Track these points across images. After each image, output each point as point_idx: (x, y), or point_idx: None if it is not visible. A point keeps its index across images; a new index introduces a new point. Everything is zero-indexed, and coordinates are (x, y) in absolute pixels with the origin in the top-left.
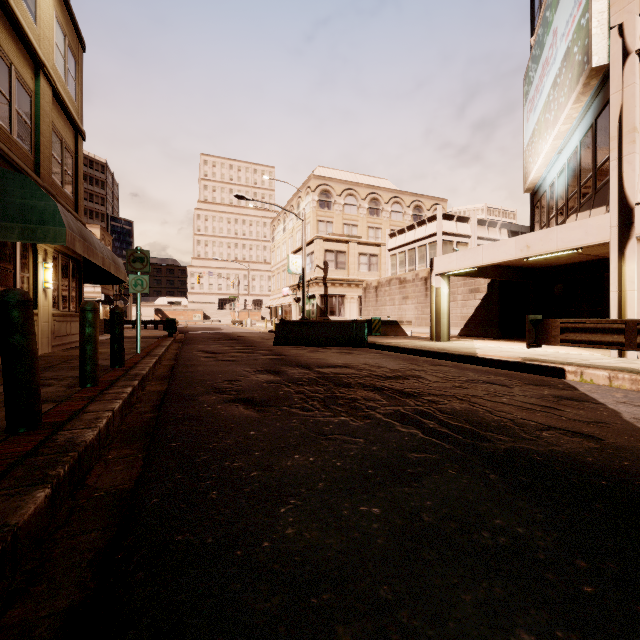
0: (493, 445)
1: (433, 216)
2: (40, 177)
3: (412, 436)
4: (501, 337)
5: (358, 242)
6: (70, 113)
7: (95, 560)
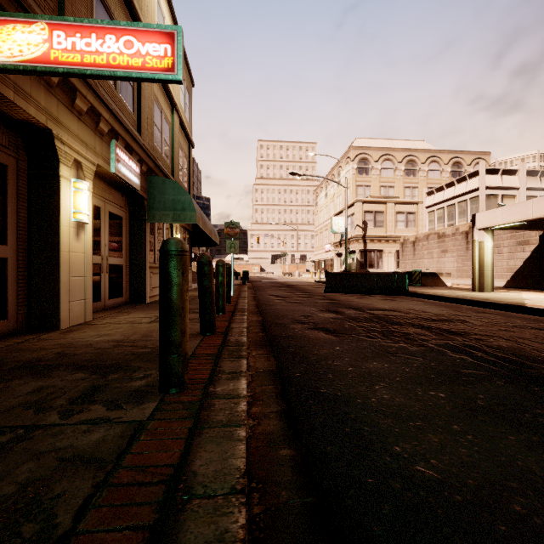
0: (538, 371)
1: (474, 172)
2: (174, 178)
3: (463, 360)
4: None
5: (395, 202)
6: (187, 132)
7: (278, 396)
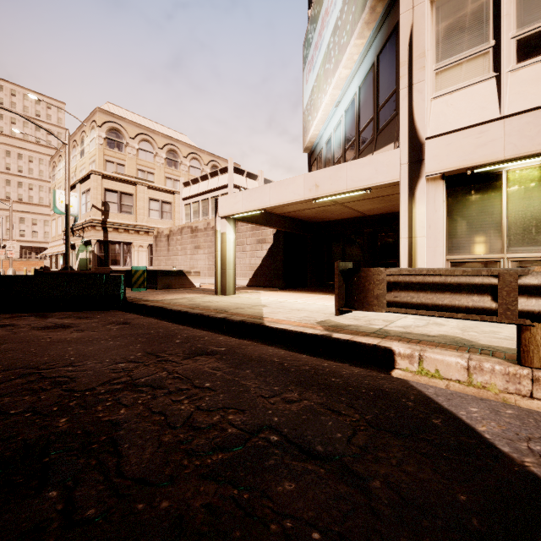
0: None
1: (225, 168)
2: None
3: None
4: (285, 287)
5: (148, 186)
6: None
7: None
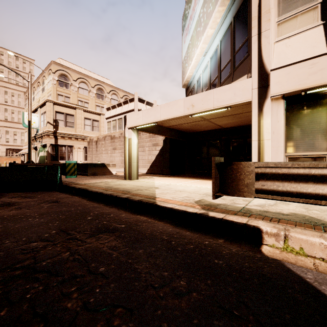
0: None
1: (132, 98)
2: None
3: None
4: (171, 174)
5: (84, 110)
6: None
7: None
